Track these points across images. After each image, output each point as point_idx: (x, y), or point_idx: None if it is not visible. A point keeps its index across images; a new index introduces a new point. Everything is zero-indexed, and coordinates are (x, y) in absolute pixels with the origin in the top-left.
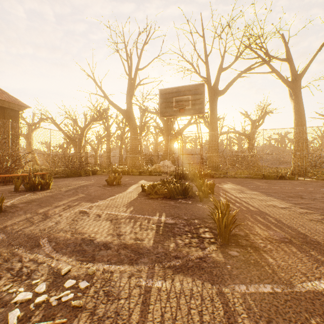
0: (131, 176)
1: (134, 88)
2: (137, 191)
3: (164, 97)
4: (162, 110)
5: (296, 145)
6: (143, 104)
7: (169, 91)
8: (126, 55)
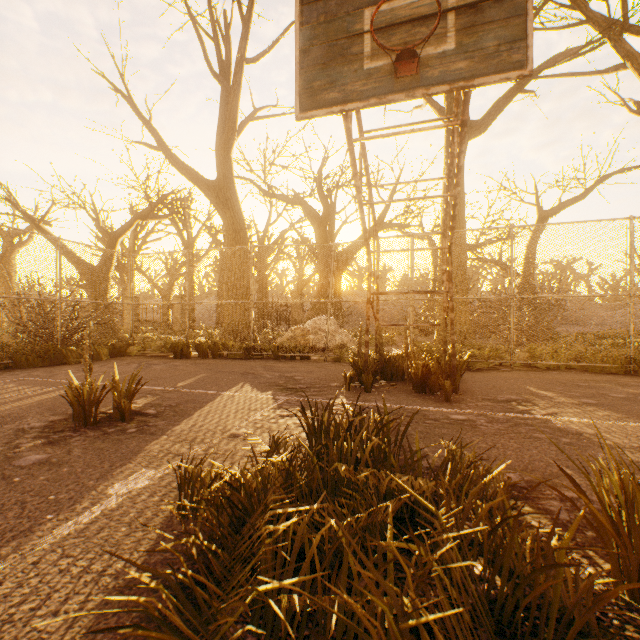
0: (219, 365)
1: (235, 117)
2: (152, 504)
3: (321, 15)
4: (311, 78)
5: None
6: (265, 178)
7: None
8: (211, 18)
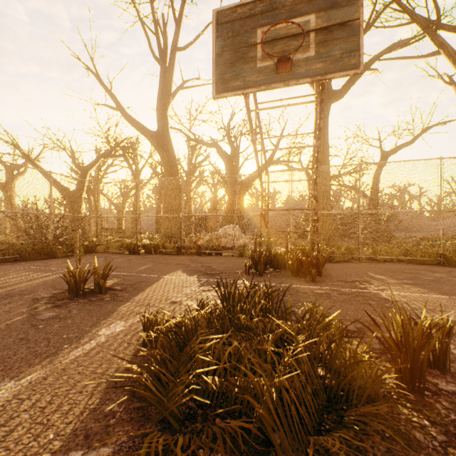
0: (160, 258)
1: (170, 88)
2: (127, 339)
3: (229, 32)
4: (223, 72)
5: None
6: (190, 129)
7: (245, 13)
8: (154, 20)
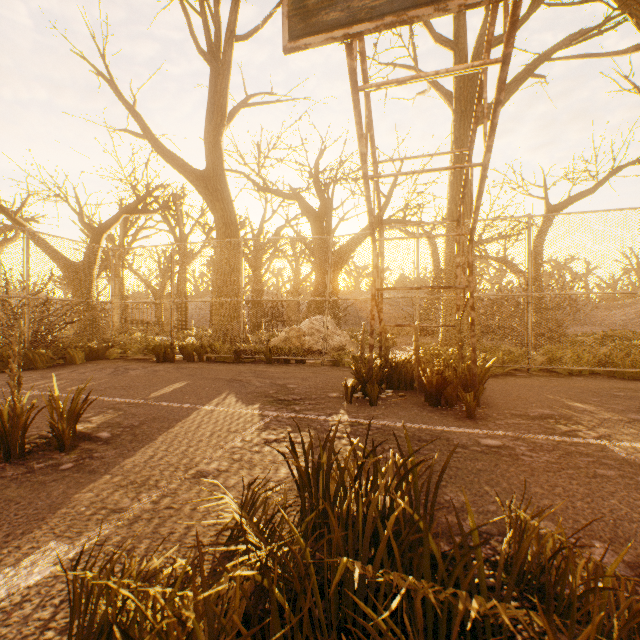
0: (204, 370)
1: (225, 100)
2: (34, 629)
3: None
4: None
5: None
6: (259, 171)
7: None
8: None
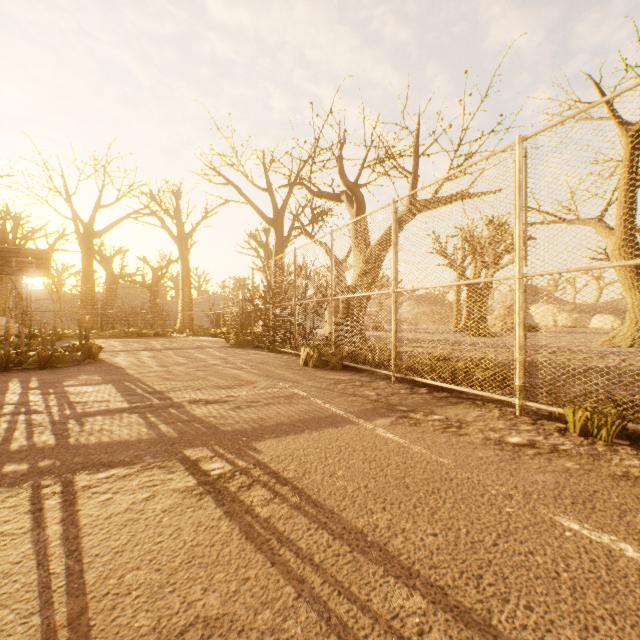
0: None
1: None
2: None
3: (2, 255)
4: None
5: (183, 304)
6: None
7: (9, 250)
8: None
